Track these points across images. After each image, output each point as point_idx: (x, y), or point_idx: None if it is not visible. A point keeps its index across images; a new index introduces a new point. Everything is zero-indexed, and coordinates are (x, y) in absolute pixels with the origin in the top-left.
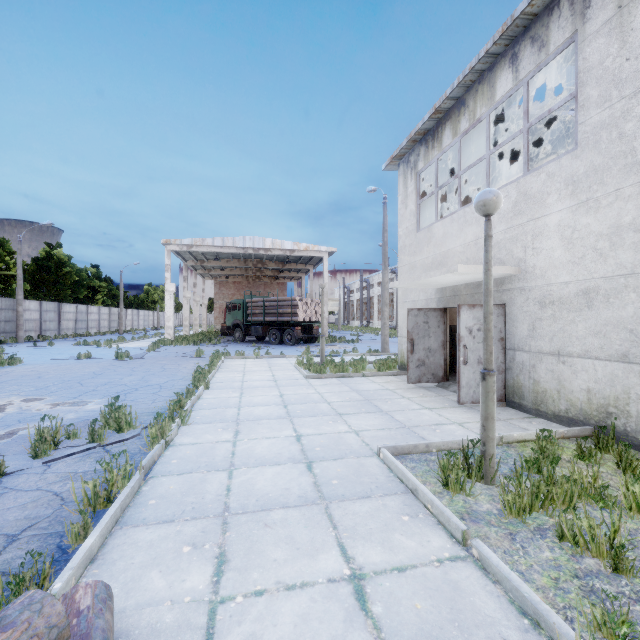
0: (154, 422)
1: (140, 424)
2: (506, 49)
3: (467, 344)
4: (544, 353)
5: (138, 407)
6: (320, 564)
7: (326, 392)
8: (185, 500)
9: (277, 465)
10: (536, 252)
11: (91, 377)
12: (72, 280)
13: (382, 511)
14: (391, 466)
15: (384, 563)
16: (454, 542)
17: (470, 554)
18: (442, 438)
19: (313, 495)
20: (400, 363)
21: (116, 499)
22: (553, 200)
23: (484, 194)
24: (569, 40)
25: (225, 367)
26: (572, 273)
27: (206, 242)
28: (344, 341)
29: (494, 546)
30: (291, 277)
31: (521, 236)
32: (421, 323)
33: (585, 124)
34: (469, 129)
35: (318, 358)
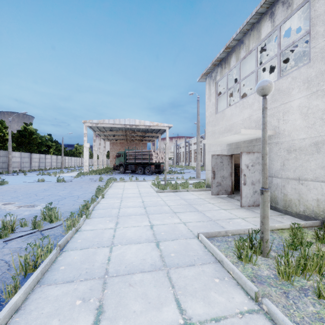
0: (70, 217)
1: (63, 218)
2: (267, 10)
3: (245, 174)
4: (290, 178)
5: (64, 208)
6: (163, 315)
7: (167, 200)
8: (82, 266)
9: (139, 243)
10: (285, 122)
11: (42, 191)
12: (37, 141)
13: (202, 275)
14: (206, 245)
15: (205, 315)
16: (249, 298)
17: (261, 308)
18: (233, 227)
19: (159, 264)
20: (207, 184)
21: (39, 267)
22: (295, 92)
23: (262, 82)
24: (305, 1)
25: (114, 186)
26: (307, 133)
27: (105, 121)
28: (176, 173)
29: (276, 302)
30: (149, 140)
31: (276, 113)
32: (219, 162)
33: (315, 47)
34: (245, 56)
35: (163, 181)
